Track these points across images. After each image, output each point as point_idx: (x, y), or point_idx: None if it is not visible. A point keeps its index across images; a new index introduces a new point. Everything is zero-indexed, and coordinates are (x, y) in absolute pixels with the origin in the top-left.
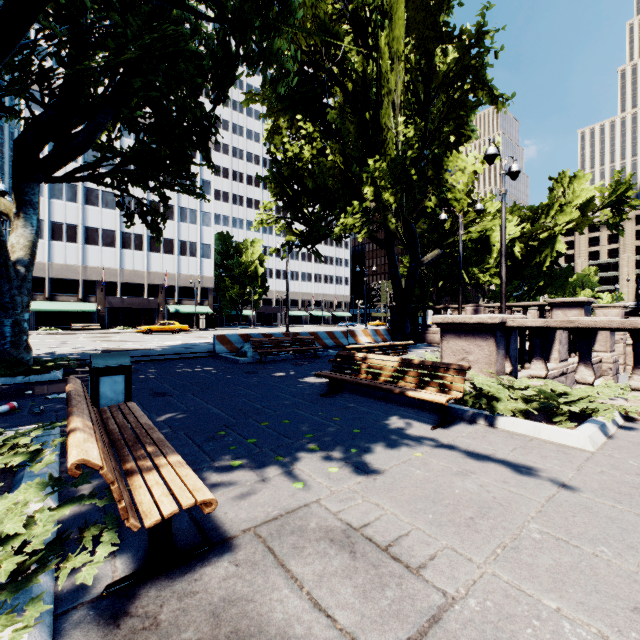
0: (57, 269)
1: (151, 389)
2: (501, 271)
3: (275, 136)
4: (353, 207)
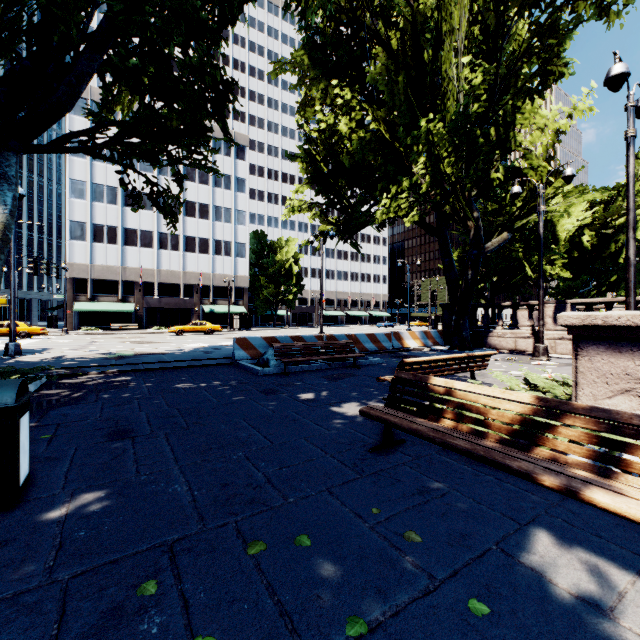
0: (98, 270)
1: (116, 422)
2: (628, 249)
3: (307, 109)
4: (401, 181)
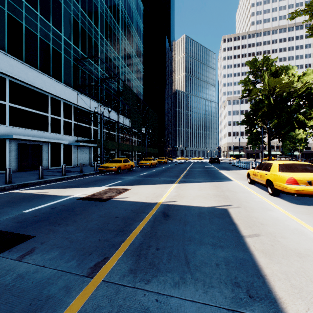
0: None
1: None
2: None
3: None
4: None
